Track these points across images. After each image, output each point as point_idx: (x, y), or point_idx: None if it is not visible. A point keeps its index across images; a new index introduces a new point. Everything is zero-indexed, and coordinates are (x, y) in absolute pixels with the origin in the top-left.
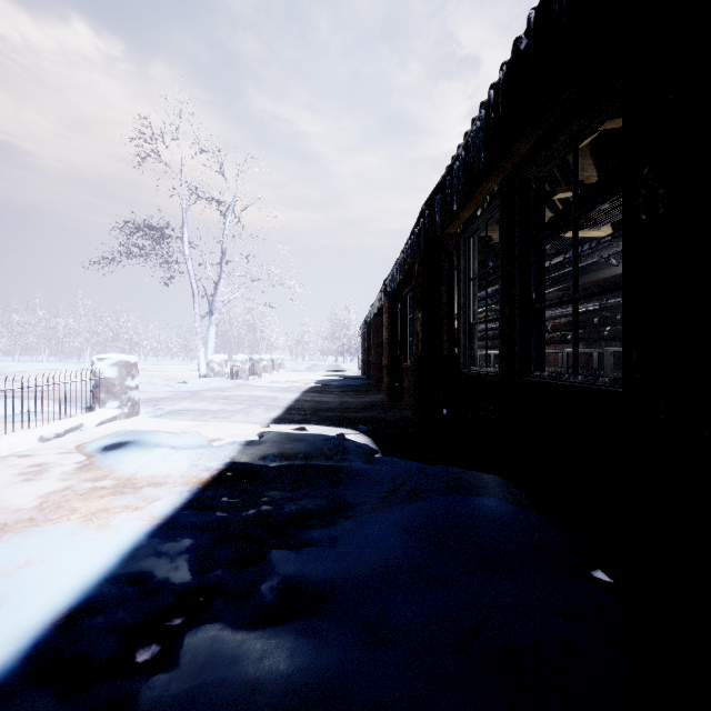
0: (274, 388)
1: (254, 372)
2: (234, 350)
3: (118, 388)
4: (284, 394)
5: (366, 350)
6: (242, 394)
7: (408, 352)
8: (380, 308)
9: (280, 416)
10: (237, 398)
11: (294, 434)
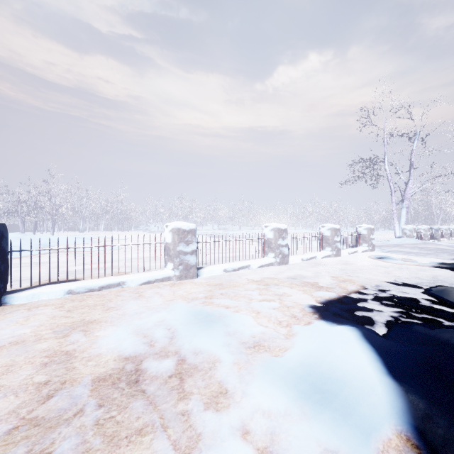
0: None
1: (433, 237)
2: (410, 222)
3: (367, 238)
4: None
5: None
6: (430, 247)
7: None
8: None
9: None
10: (427, 248)
11: None
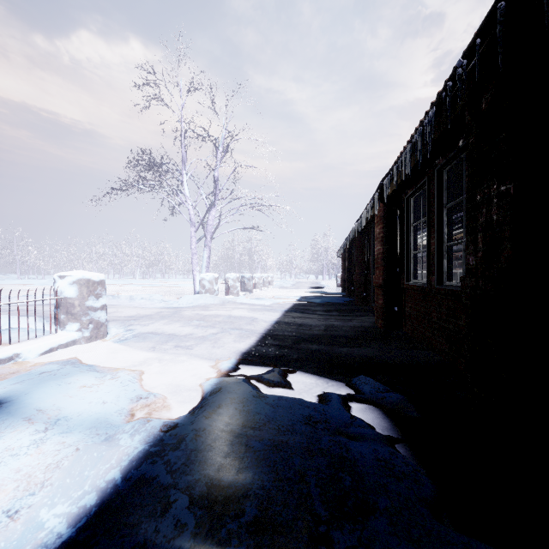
0: (257, 306)
1: (246, 288)
2: (237, 270)
3: (78, 309)
4: (265, 315)
5: (346, 269)
6: (220, 314)
7: (412, 269)
8: (366, 223)
9: (252, 347)
10: (213, 319)
11: (256, 407)
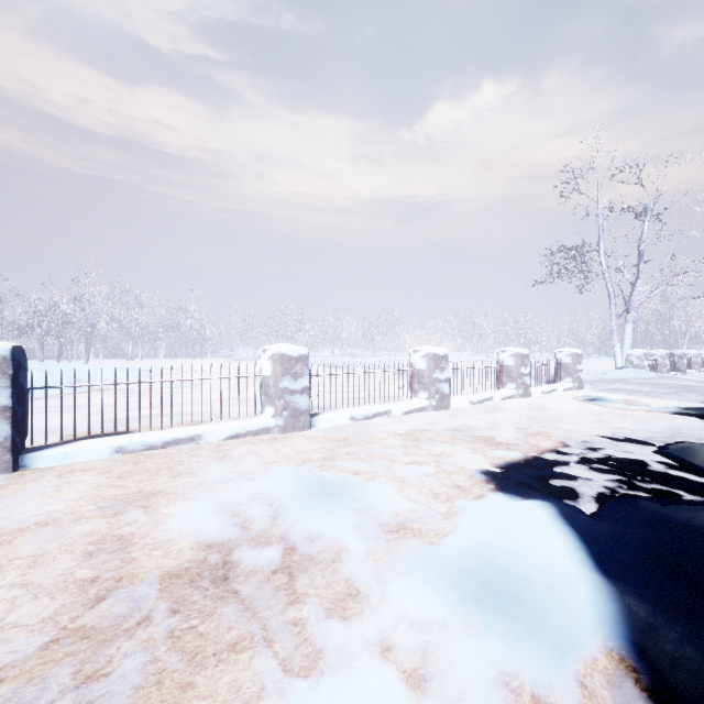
0: None
1: (676, 368)
2: (640, 345)
3: (571, 370)
4: None
5: None
6: (669, 383)
7: None
8: None
9: None
10: (664, 385)
11: None
